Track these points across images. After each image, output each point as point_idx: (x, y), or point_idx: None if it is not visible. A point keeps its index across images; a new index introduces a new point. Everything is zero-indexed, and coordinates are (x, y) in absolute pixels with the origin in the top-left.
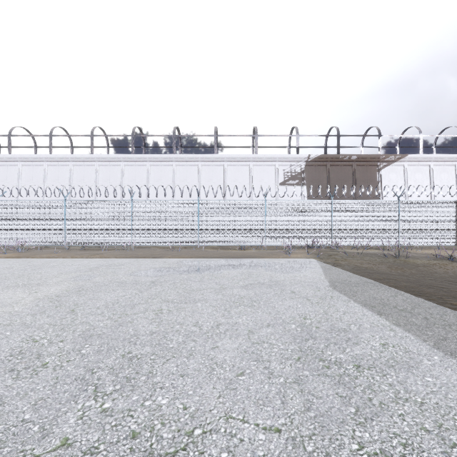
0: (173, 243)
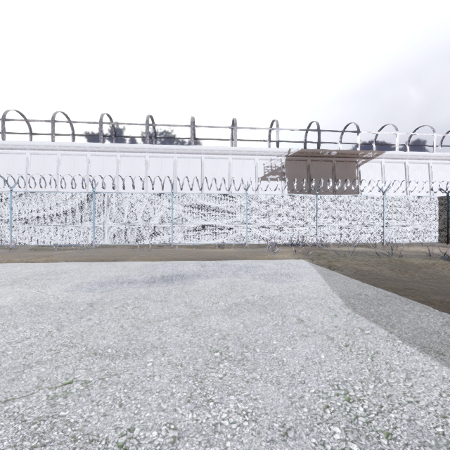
0: (142, 241)
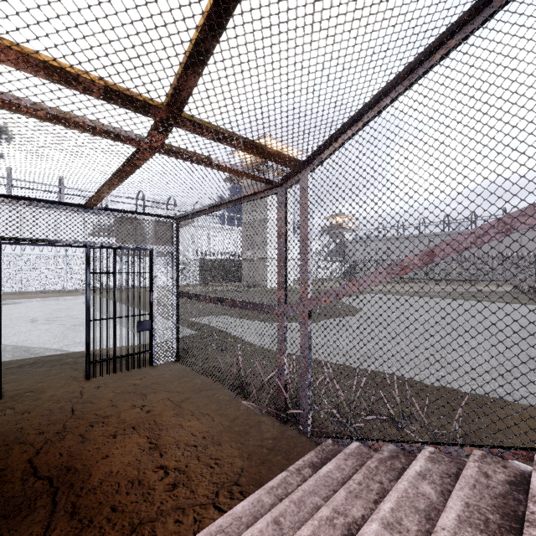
0: None
